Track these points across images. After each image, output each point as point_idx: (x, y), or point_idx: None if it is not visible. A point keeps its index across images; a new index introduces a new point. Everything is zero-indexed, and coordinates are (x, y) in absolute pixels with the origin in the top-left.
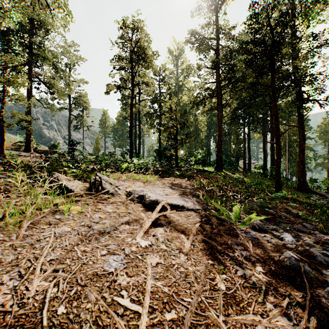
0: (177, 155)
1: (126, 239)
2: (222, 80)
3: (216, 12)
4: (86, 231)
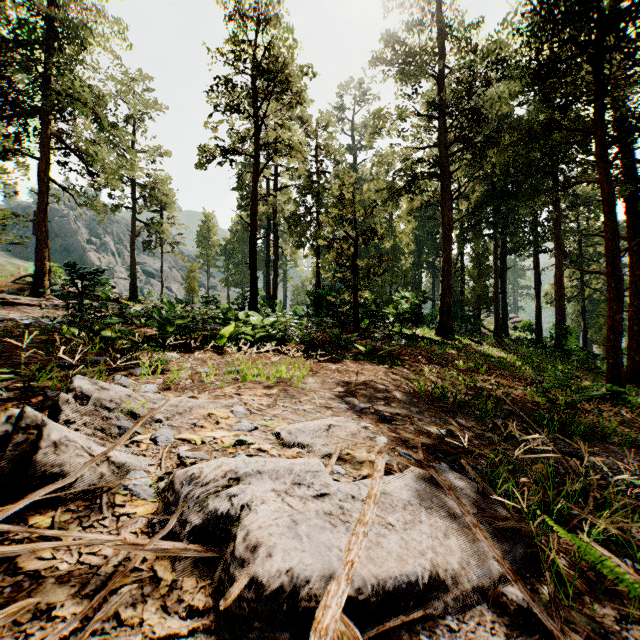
0: (356, 303)
1: None
2: (452, 143)
3: None
4: None
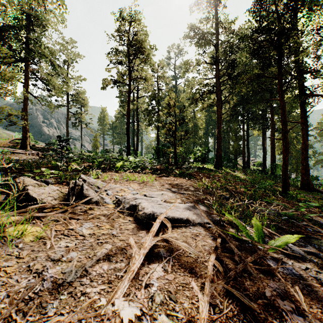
0: (175, 152)
1: (97, 300)
2: (222, 76)
3: (216, 5)
4: (29, 285)
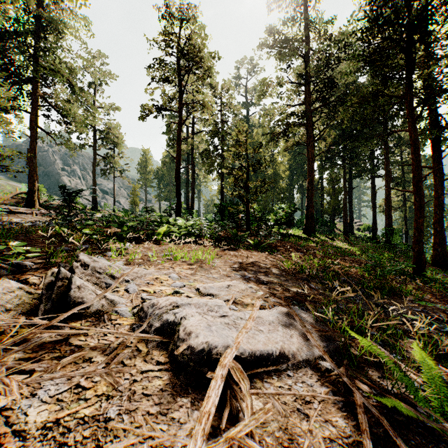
0: (248, 212)
1: None
2: (314, 102)
3: None
4: None
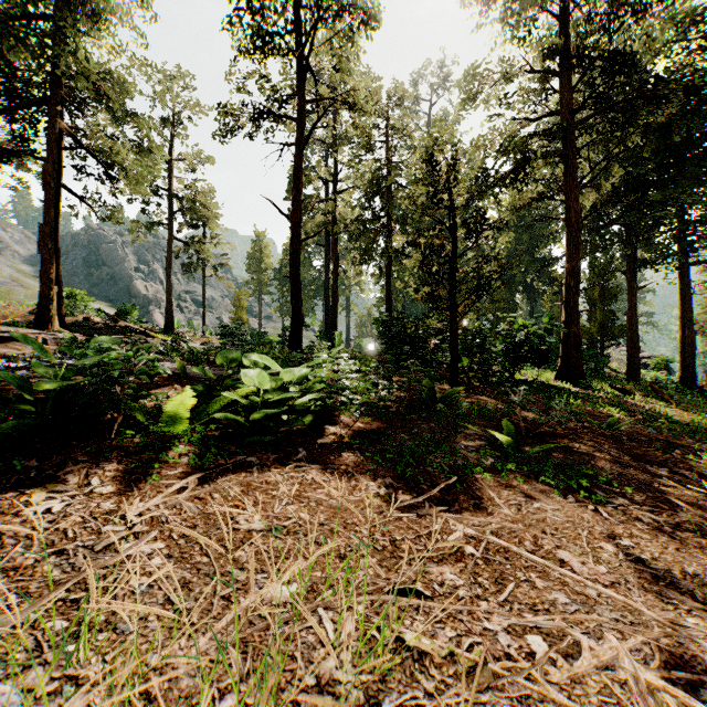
0: (454, 335)
1: None
2: (577, 110)
3: None
4: None
